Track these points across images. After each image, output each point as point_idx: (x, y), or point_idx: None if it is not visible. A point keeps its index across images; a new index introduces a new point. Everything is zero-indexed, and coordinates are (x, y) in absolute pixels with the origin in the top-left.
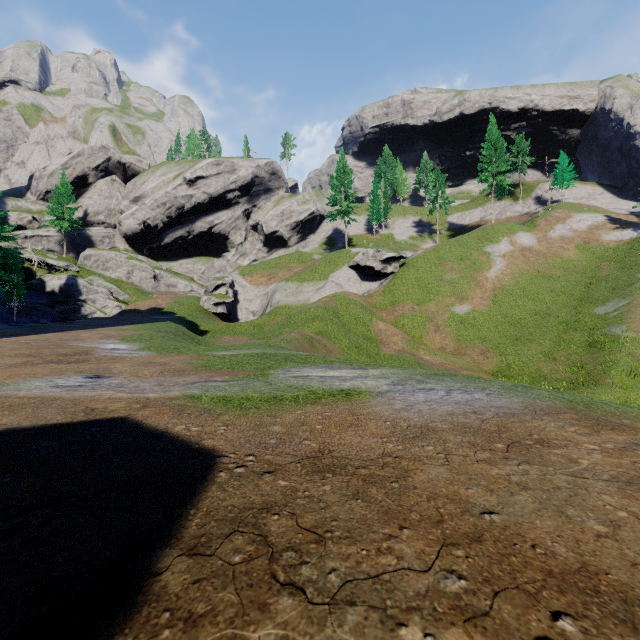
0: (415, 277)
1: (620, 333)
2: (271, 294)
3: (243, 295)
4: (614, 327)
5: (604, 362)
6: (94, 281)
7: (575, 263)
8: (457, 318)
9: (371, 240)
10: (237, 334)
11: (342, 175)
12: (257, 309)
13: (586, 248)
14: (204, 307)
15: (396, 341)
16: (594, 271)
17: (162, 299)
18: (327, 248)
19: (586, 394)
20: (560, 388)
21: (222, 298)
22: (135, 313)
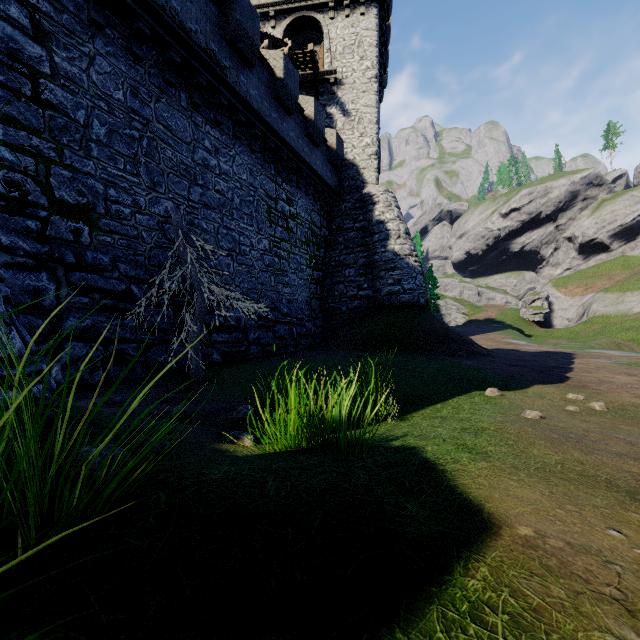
0: None
1: None
2: (587, 304)
3: (557, 305)
4: None
5: None
6: (447, 302)
7: None
8: None
9: None
10: (555, 338)
11: None
12: (572, 317)
13: None
14: (523, 317)
15: None
16: None
17: (491, 312)
18: None
19: None
20: None
21: (538, 310)
22: (477, 322)
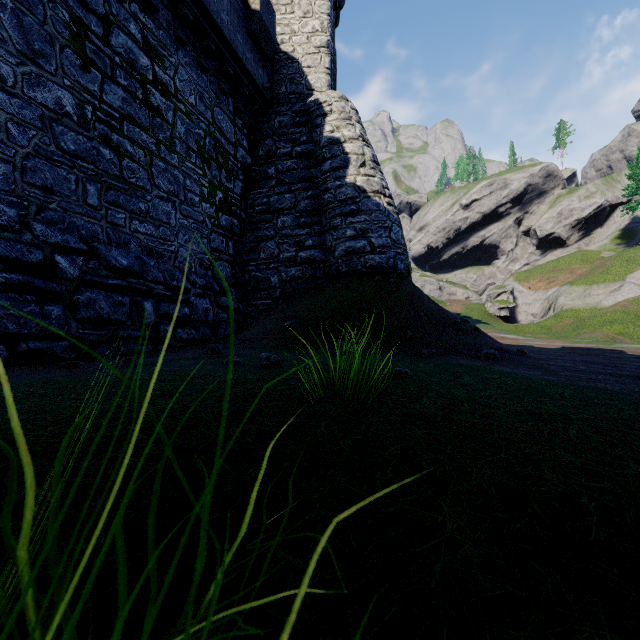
0: None
1: None
2: (553, 298)
3: (521, 300)
4: None
5: None
6: None
7: None
8: None
9: None
10: (527, 333)
11: None
12: (536, 312)
13: None
14: (489, 311)
15: None
16: None
17: (455, 306)
18: (621, 242)
19: None
20: None
21: (505, 304)
22: None
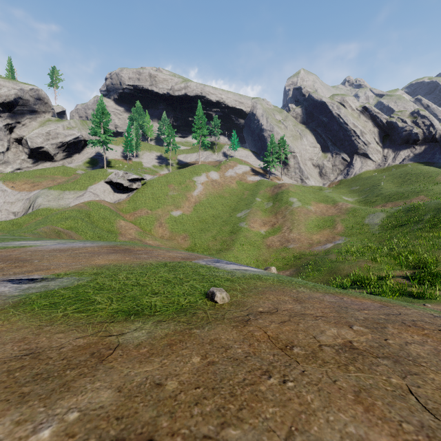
0: (151, 192)
1: (243, 226)
2: (33, 199)
3: (3, 198)
4: (242, 223)
5: (234, 240)
6: None
7: (235, 190)
8: (173, 218)
9: (126, 164)
10: None
11: (101, 115)
12: (19, 210)
13: (240, 183)
14: None
15: (131, 233)
16: (241, 195)
17: None
18: (90, 166)
19: (223, 255)
20: (214, 253)
21: None
22: None
